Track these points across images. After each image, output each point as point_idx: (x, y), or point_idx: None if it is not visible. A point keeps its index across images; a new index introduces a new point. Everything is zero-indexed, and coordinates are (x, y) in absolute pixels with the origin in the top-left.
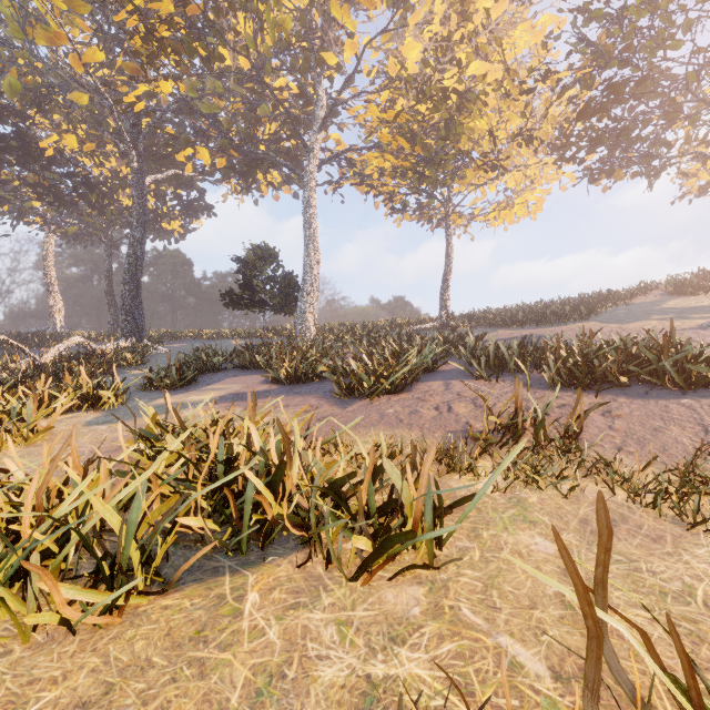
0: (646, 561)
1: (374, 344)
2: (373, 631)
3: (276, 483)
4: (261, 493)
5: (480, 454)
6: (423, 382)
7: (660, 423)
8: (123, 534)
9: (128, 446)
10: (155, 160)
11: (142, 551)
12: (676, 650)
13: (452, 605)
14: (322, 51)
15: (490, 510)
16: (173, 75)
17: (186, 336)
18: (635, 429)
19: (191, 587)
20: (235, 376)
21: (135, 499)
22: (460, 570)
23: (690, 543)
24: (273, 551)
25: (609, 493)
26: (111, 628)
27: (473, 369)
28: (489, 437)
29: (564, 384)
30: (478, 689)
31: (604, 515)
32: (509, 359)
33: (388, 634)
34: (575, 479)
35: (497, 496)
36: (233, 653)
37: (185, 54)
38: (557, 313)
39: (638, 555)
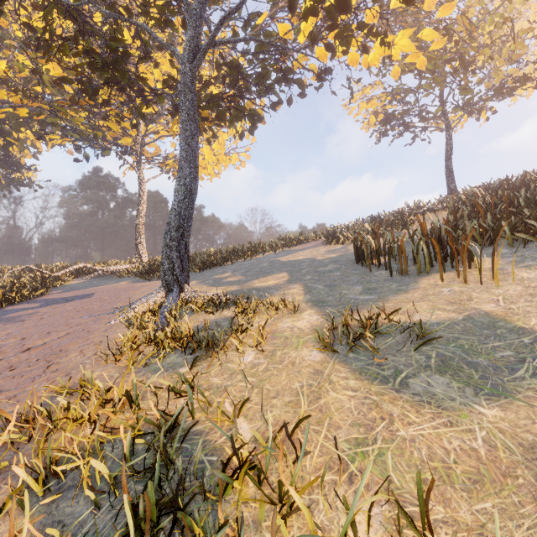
0: None
1: None
2: None
3: None
4: None
5: None
6: None
7: None
8: None
9: None
10: None
11: None
12: None
13: None
14: None
15: None
16: None
17: None
18: None
19: None
20: None
21: None
22: None
23: None
24: None
25: None
26: None
27: None
28: None
29: None
30: None
31: None
32: None
33: None
34: None
35: None
36: None
37: None
38: None
39: None
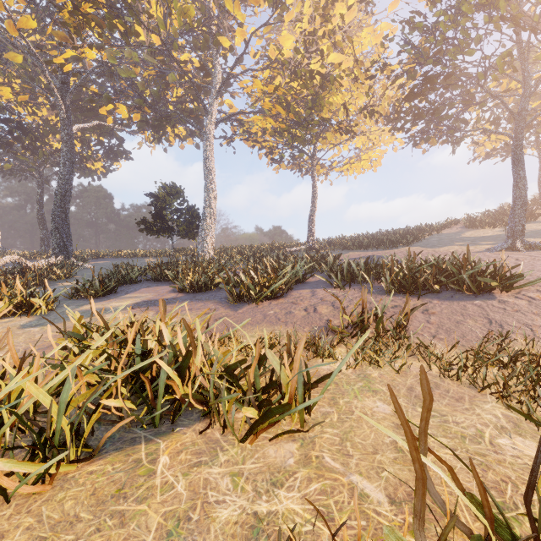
0: (452, 415)
1: (258, 262)
2: (259, 479)
3: (183, 369)
4: (170, 377)
5: (338, 343)
6: (295, 290)
7: (461, 317)
8: (54, 415)
9: (57, 344)
10: (81, 112)
11: (71, 428)
12: (472, 476)
13: (317, 455)
14: (218, 35)
15: (345, 384)
16: (96, 45)
17: (108, 255)
18: (444, 322)
19: (112, 455)
20: (149, 287)
21: (65, 386)
22: (324, 429)
23: (480, 400)
24: (180, 423)
25: (427, 368)
26: (44, 493)
27: (332, 281)
28: (344, 330)
29: (396, 291)
30: (337, 515)
31: (424, 382)
32: (358, 273)
33: (270, 480)
34: (404, 359)
35: (350, 373)
36: (148, 505)
37: (107, 29)
38: (391, 240)
39: (446, 411)
